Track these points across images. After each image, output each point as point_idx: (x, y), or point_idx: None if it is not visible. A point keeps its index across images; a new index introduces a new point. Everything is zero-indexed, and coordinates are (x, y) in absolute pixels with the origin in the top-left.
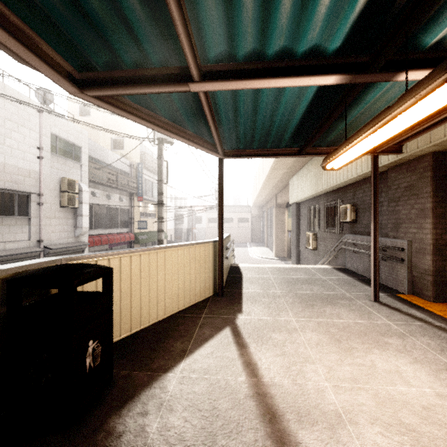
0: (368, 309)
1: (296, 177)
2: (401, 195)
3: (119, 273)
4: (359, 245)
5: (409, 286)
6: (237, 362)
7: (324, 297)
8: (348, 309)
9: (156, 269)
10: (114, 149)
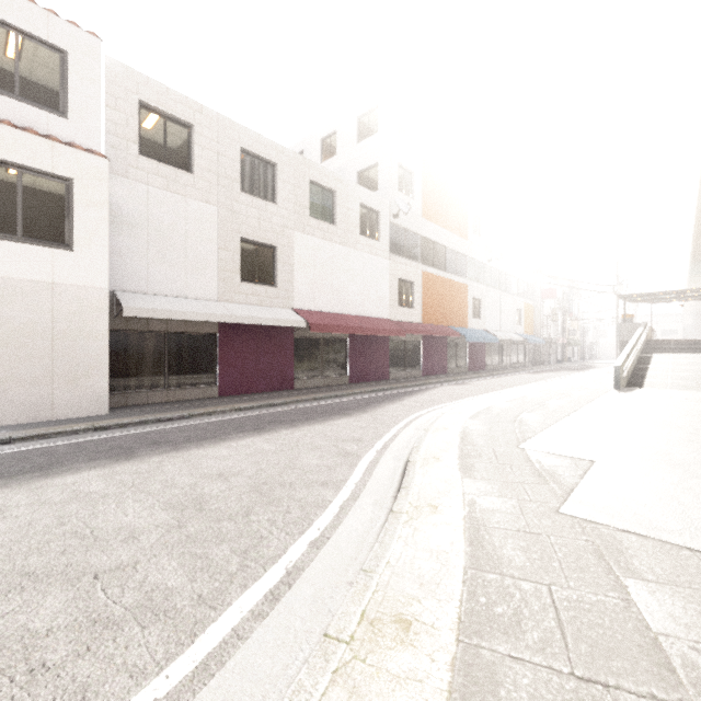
0: None
1: None
2: None
3: None
4: None
5: None
6: None
7: None
8: None
9: None
10: None
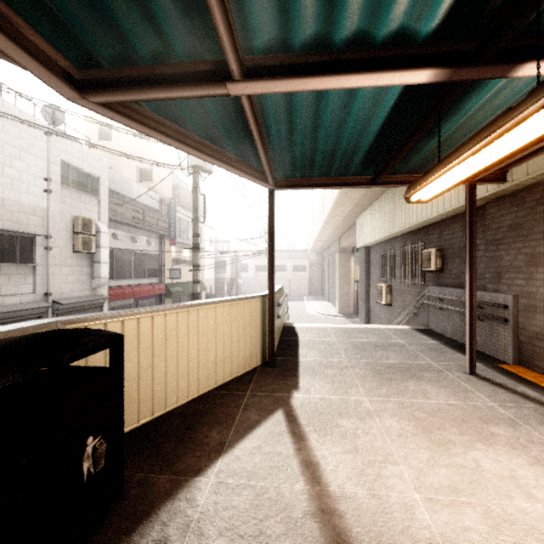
0: (463, 384)
1: (365, 214)
2: (503, 236)
3: (137, 339)
4: (447, 300)
5: (515, 354)
6: (292, 460)
7: (404, 369)
8: (436, 384)
9: (187, 333)
10: (141, 181)
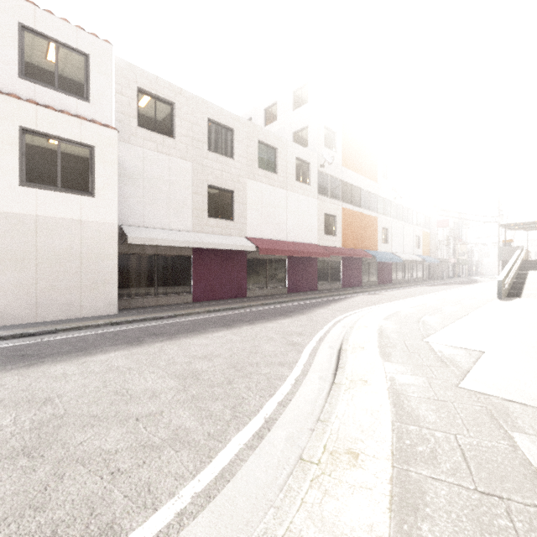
0: None
1: None
2: None
3: None
4: None
5: None
6: None
7: None
8: None
9: None
10: None
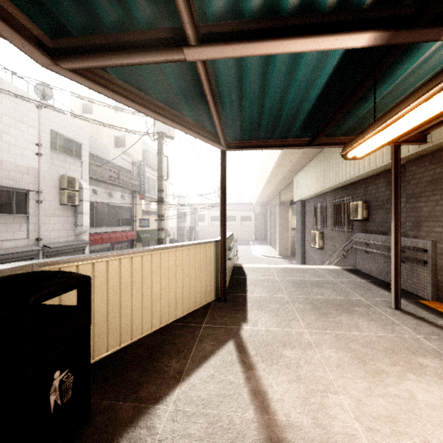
0: (390, 318)
1: (301, 173)
2: (422, 190)
3: (106, 279)
4: (372, 245)
5: (433, 292)
6: (242, 389)
7: (338, 304)
8: (367, 318)
9: (151, 274)
10: (117, 146)
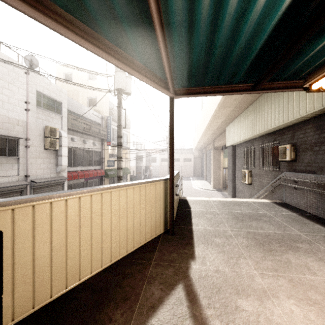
0: None
1: (232, 124)
2: None
3: (50, 221)
4: (301, 182)
5: None
6: None
7: (279, 239)
8: (314, 257)
9: (101, 212)
10: (90, 106)
